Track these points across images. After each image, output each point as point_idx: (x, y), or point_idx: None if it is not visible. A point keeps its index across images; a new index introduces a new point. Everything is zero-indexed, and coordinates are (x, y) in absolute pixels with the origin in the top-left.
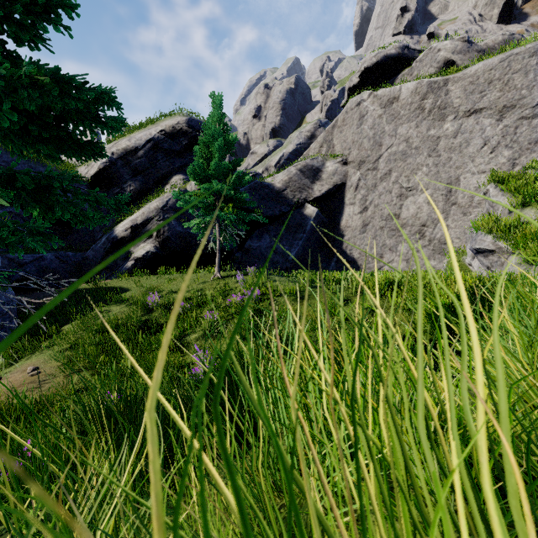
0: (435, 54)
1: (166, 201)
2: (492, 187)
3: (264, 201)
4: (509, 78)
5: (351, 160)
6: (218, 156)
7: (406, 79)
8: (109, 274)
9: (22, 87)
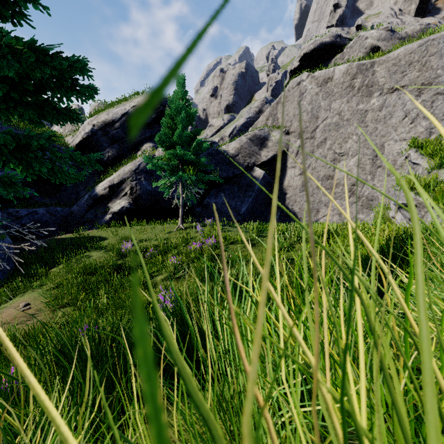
0: (363, 41)
1: (138, 165)
2: (412, 151)
3: (220, 165)
4: (427, 60)
5: (293, 130)
6: (181, 127)
7: (339, 62)
8: (91, 225)
9: (2, 55)
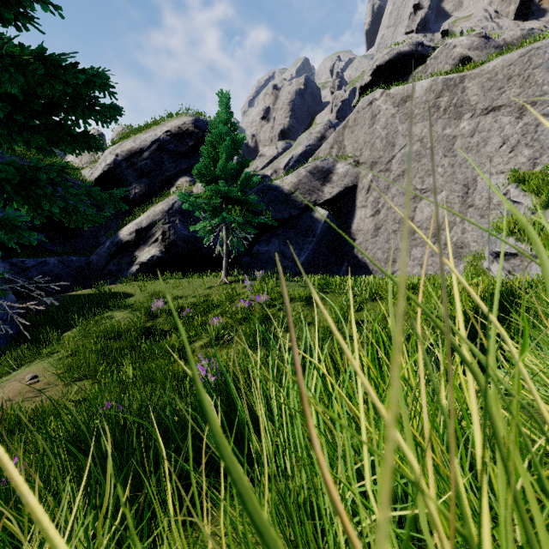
0: (450, 50)
1: (172, 204)
2: (512, 187)
3: (273, 204)
4: (530, 74)
5: (363, 161)
6: (225, 157)
7: (420, 76)
8: (114, 279)
9: (3, 66)
